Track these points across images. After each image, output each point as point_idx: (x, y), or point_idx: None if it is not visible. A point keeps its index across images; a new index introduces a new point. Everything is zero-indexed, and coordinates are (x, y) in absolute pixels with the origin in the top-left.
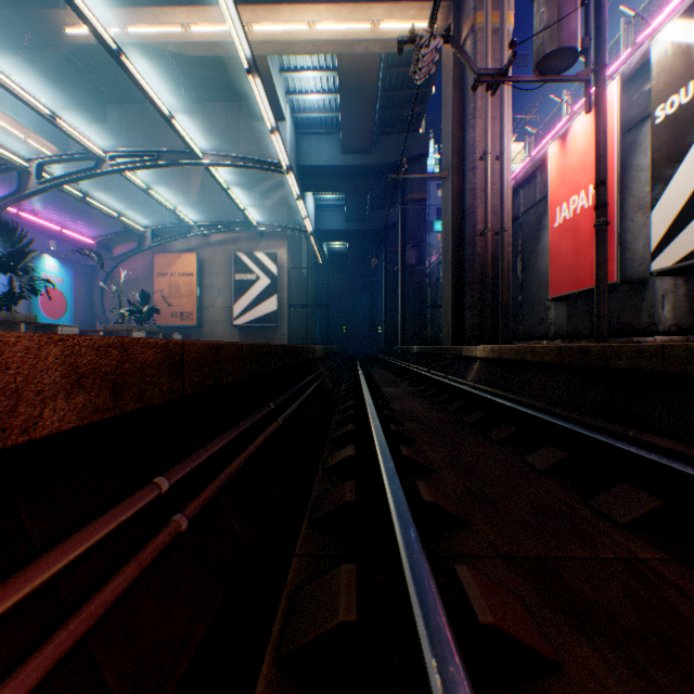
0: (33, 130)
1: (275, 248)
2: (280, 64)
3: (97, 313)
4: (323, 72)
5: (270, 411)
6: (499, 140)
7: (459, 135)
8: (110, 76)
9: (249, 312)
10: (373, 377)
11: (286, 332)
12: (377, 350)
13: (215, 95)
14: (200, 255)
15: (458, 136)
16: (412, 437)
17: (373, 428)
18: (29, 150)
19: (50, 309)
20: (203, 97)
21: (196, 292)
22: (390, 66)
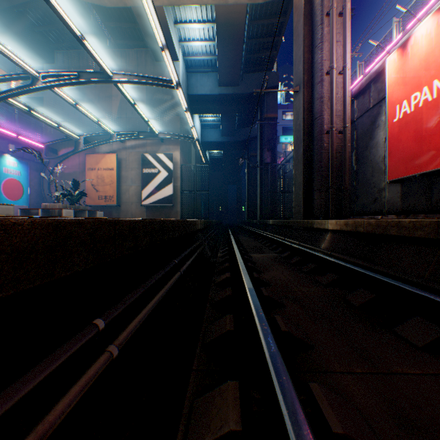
0: (3, 69)
1: (172, 151)
2: (174, 18)
3: (45, 197)
4: (205, 23)
5: (95, 334)
6: (342, 58)
7: (308, 57)
8: (54, 28)
9: (153, 196)
10: (242, 244)
11: (179, 210)
12: (242, 222)
13: (129, 43)
14: (118, 156)
15: (308, 58)
16: (306, 337)
17: (271, 368)
18: (4, 85)
19: (10, 193)
20: (121, 44)
21: (116, 181)
22: (253, 19)
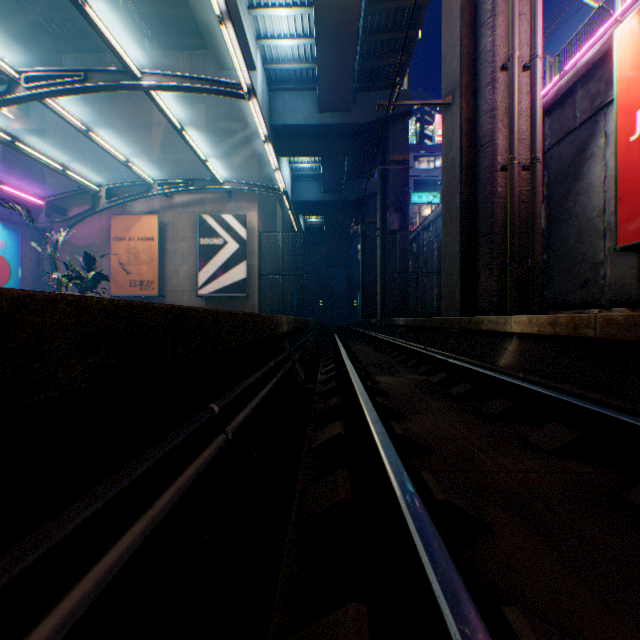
0: None
1: (245, 211)
2: None
3: (46, 282)
4: (297, 8)
5: None
6: (529, 41)
7: (469, 44)
8: (59, 16)
9: (216, 281)
10: (357, 357)
11: (257, 303)
12: (354, 323)
13: (178, 42)
14: (162, 218)
15: (467, 46)
16: None
17: None
18: None
19: None
20: (166, 45)
21: (157, 258)
22: (373, 1)
